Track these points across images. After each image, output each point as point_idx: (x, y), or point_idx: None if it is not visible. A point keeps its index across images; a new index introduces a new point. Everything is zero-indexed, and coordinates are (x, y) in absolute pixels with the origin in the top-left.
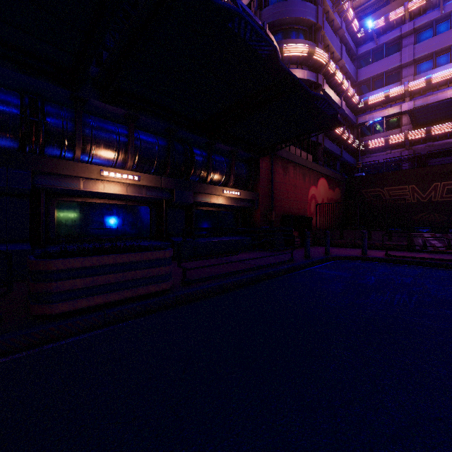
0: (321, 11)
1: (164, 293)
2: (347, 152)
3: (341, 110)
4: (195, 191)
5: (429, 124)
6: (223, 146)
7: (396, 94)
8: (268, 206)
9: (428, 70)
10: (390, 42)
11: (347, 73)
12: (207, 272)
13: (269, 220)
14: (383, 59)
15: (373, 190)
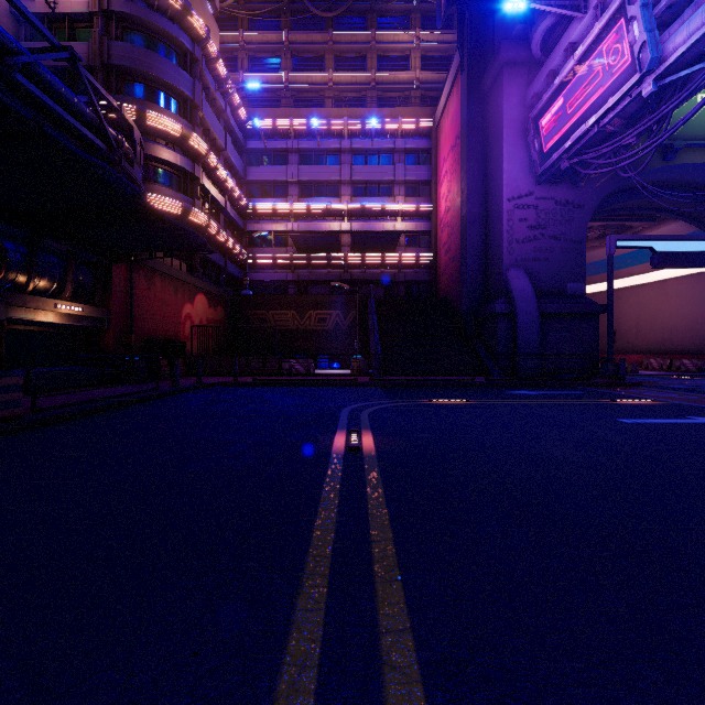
0: (200, 88)
1: (17, 419)
2: (233, 263)
3: (226, 211)
4: (10, 304)
5: (309, 251)
6: (56, 244)
7: (283, 211)
8: (125, 327)
9: (310, 197)
10: (279, 150)
11: (234, 167)
12: (53, 405)
13: (127, 345)
14: (271, 166)
15: (259, 312)
